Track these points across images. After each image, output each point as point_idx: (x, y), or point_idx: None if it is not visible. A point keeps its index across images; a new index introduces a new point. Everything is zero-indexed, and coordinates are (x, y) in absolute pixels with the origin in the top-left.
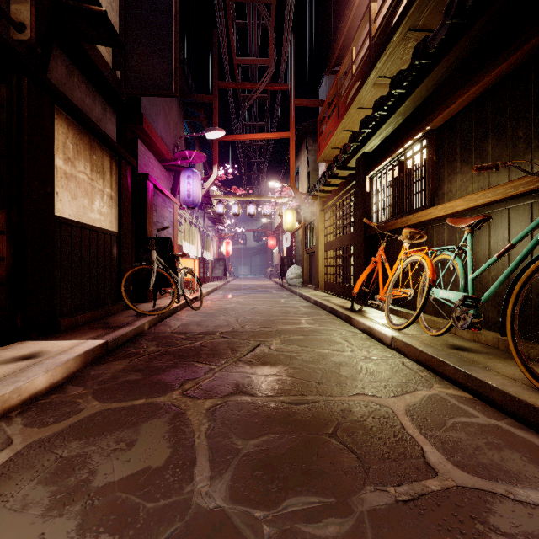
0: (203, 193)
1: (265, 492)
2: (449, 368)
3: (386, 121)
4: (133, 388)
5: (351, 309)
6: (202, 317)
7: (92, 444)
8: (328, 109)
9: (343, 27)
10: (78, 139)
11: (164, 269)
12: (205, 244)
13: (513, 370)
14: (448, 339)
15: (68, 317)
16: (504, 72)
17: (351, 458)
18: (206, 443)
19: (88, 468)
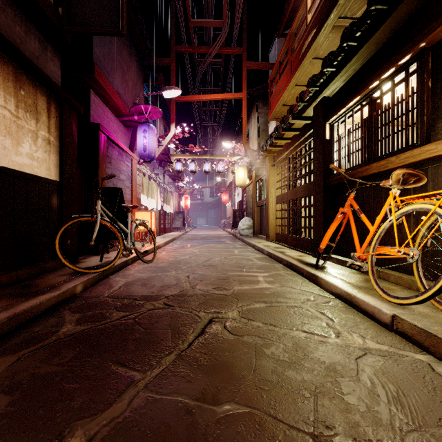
0: (161, 150)
1: None
2: None
3: (358, 52)
4: None
5: (316, 266)
6: (151, 272)
7: None
8: (280, 68)
9: None
10: None
11: (110, 221)
12: (165, 198)
13: None
14: None
15: None
16: None
17: None
18: None
19: None
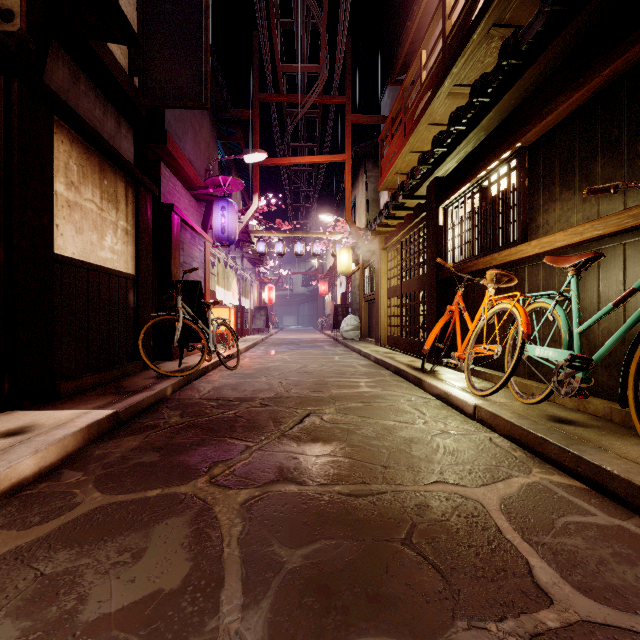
0: (240, 228)
1: (318, 630)
2: (552, 447)
3: (465, 138)
4: (147, 474)
5: (422, 369)
6: (238, 378)
7: (86, 555)
8: (392, 127)
9: (410, 26)
10: (85, 159)
11: (192, 320)
12: (244, 290)
13: (636, 452)
14: (546, 409)
15: (71, 379)
16: (618, 72)
17: (433, 577)
18: (239, 553)
19: (77, 592)
